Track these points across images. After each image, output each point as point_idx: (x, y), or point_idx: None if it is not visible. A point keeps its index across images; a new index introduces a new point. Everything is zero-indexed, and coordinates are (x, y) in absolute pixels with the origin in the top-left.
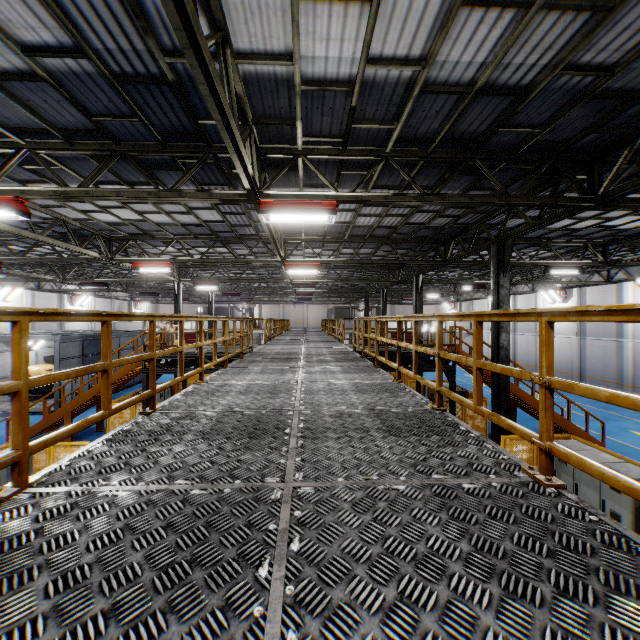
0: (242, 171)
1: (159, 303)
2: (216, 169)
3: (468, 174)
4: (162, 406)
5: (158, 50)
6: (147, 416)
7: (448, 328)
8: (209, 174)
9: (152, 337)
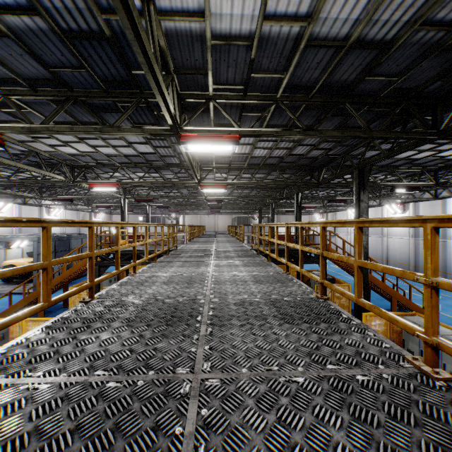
0: (165, 109)
1: (112, 214)
2: (148, 112)
3: (339, 115)
4: (100, 295)
5: (96, 8)
6: (86, 304)
7: (318, 232)
8: (142, 116)
9: (90, 240)
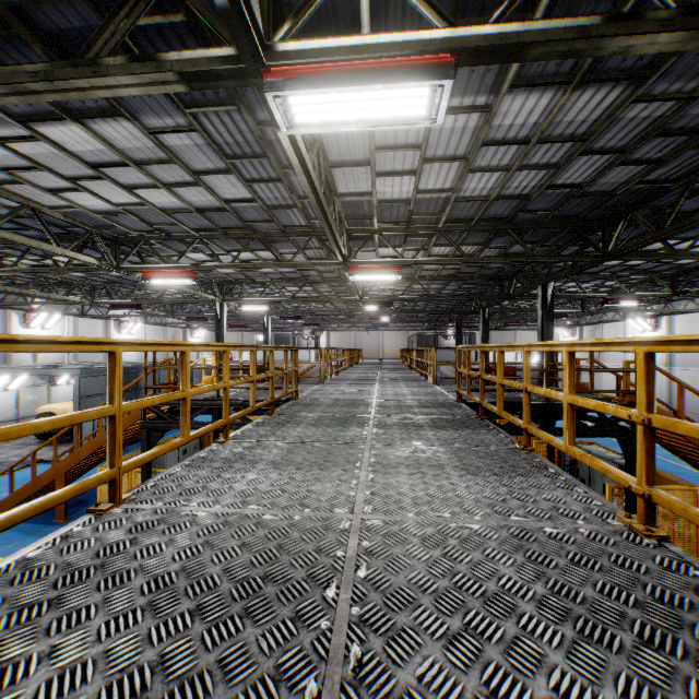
0: None
1: None
2: None
3: None
4: None
5: None
6: None
7: None
8: None
9: None
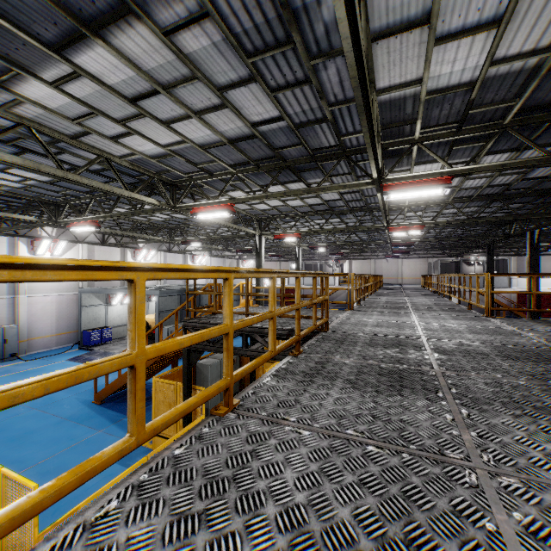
0: None
1: None
2: None
3: None
4: None
5: None
6: None
7: None
8: None
9: None
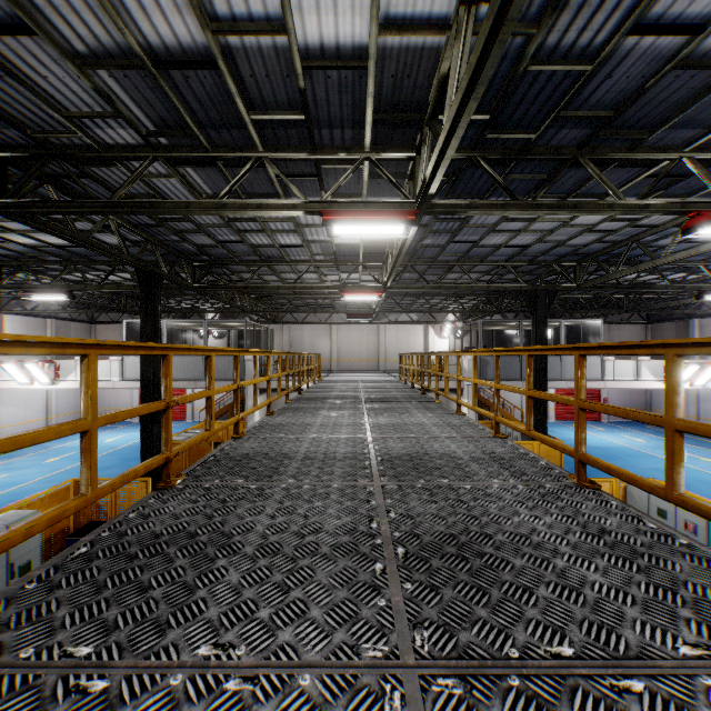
0: None
1: None
2: None
3: None
4: None
5: None
6: None
7: None
8: None
9: None
